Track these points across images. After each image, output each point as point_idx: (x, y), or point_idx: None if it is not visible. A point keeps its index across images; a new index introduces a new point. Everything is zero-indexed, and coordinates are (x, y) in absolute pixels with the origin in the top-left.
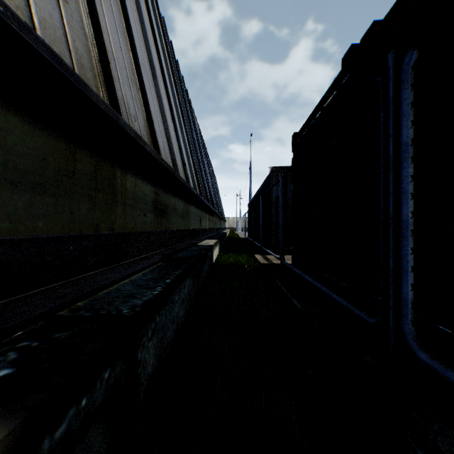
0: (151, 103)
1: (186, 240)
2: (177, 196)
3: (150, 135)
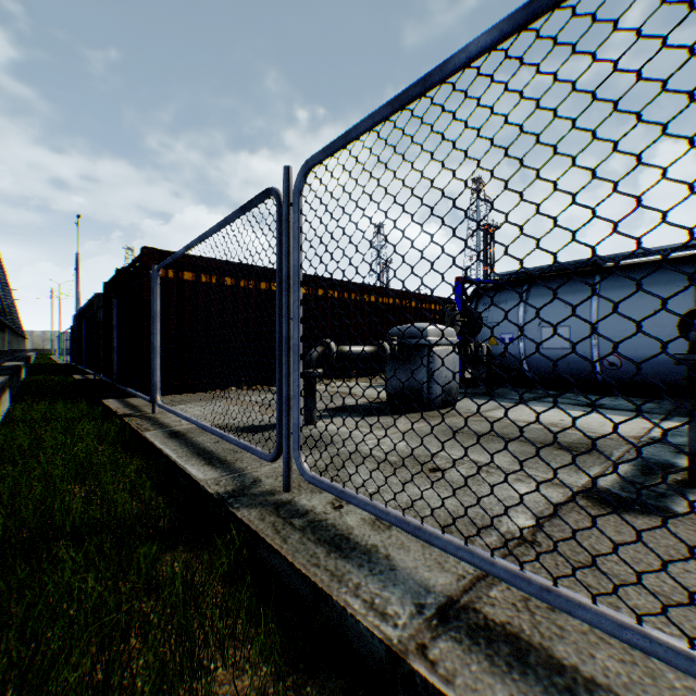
0: None
1: None
2: None
3: None
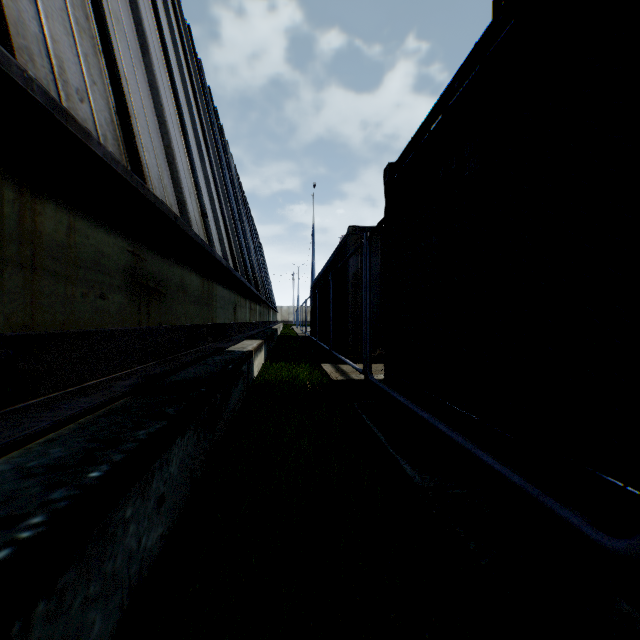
0: (134, 91)
1: (207, 343)
2: (188, 265)
3: (123, 142)
